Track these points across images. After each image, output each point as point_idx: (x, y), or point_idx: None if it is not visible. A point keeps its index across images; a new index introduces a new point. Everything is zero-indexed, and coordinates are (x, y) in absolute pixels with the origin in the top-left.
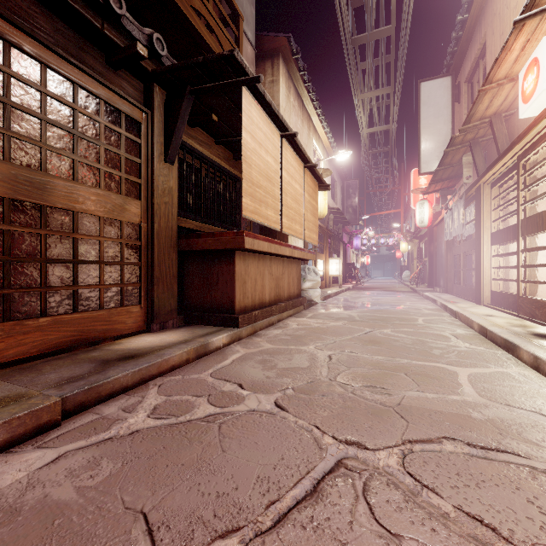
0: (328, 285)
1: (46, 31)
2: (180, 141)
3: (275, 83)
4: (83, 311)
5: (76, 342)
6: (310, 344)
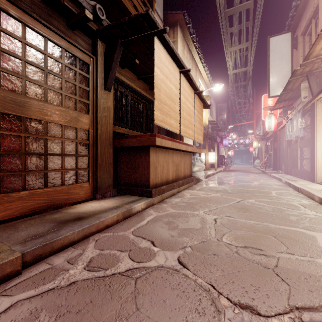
0: (207, 168)
1: (26, 3)
2: (114, 76)
3: (175, 42)
4: (50, 187)
5: (45, 207)
6: (200, 209)
